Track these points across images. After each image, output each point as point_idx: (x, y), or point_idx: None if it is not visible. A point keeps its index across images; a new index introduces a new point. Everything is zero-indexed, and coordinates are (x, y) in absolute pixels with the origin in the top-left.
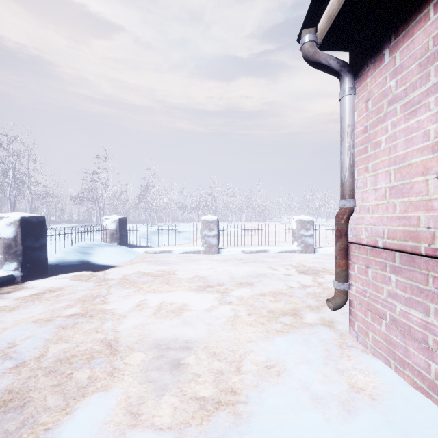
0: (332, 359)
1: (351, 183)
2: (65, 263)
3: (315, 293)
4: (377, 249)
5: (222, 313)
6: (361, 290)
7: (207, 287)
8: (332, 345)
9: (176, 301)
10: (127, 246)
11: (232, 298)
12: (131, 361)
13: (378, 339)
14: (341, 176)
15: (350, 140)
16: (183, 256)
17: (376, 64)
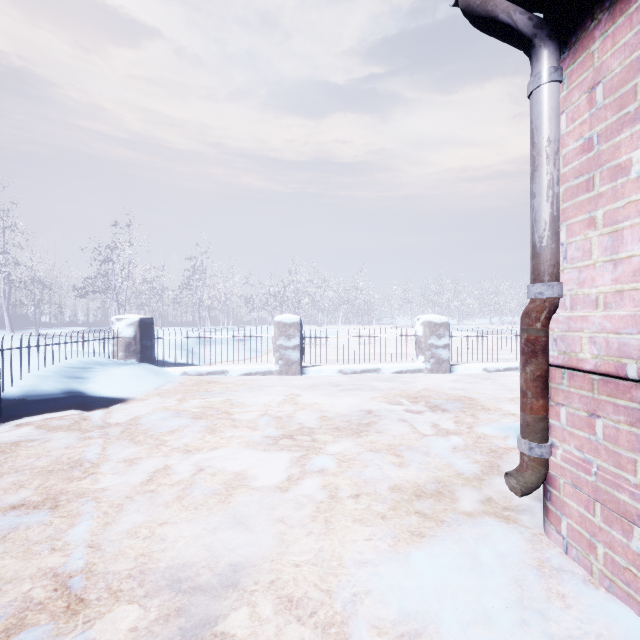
0: (534, 609)
1: (554, 252)
2: (37, 397)
3: (466, 446)
4: (619, 381)
5: (306, 495)
6: (576, 458)
7: (280, 439)
8: (523, 570)
9: (223, 469)
10: (154, 364)
11: (325, 461)
12: (105, 635)
13: (623, 563)
14: (533, 239)
15: (552, 169)
16: (245, 381)
17: (617, 9)
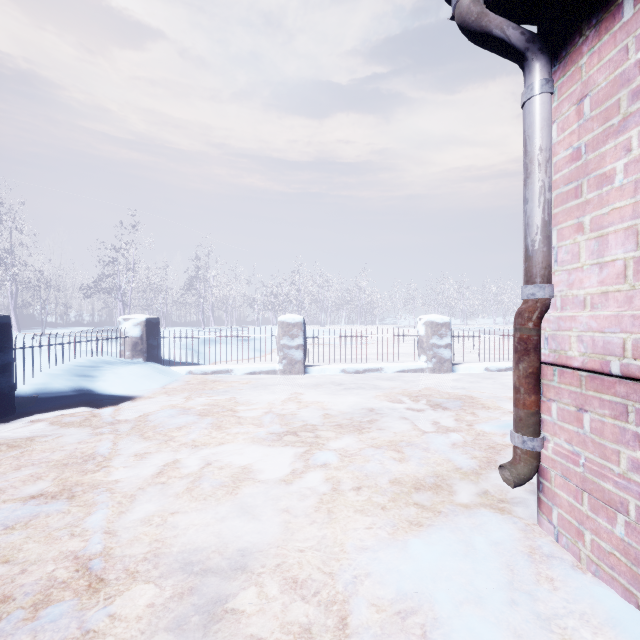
0: (523, 590)
1: (546, 255)
2: (48, 394)
3: (466, 443)
4: (605, 377)
5: (310, 487)
6: (565, 451)
7: (285, 435)
8: (515, 556)
9: (230, 463)
10: (160, 364)
11: (327, 456)
12: (125, 610)
13: (608, 548)
14: (526, 243)
15: (543, 176)
16: (249, 380)
17: (603, 27)
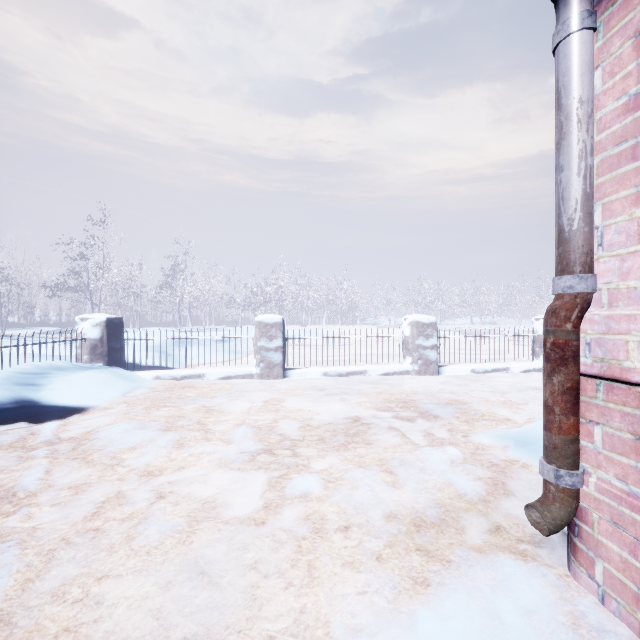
0: None
1: (587, 237)
2: None
3: (465, 459)
4: None
5: (286, 528)
6: (616, 490)
7: (258, 454)
8: (557, 634)
9: (188, 495)
10: (124, 368)
11: (308, 483)
12: None
13: None
14: (560, 222)
15: (584, 136)
16: (223, 385)
17: None
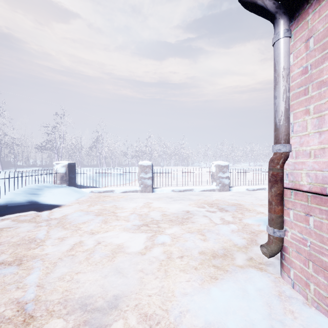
0: (277, 319)
1: (287, 127)
2: (13, 204)
3: (239, 230)
4: (322, 196)
5: (155, 256)
6: (298, 237)
7: (141, 226)
8: (271, 298)
9: (111, 242)
10: (76, 187)
11: (164, 238)
12: None
13: (324, 294)
14: (275, 121)
15: (285, 83)
16: (123, 195)
17: None
